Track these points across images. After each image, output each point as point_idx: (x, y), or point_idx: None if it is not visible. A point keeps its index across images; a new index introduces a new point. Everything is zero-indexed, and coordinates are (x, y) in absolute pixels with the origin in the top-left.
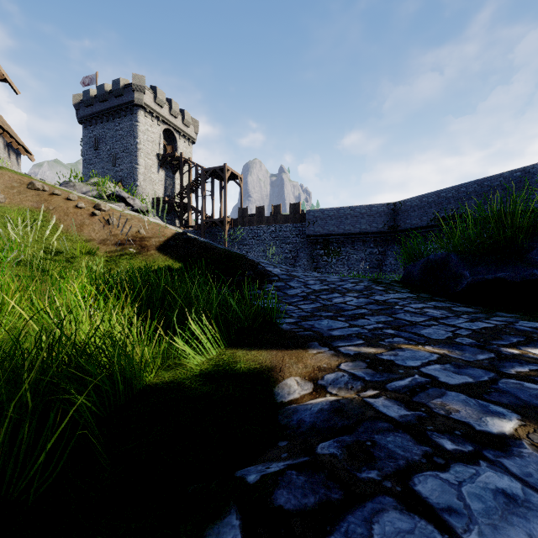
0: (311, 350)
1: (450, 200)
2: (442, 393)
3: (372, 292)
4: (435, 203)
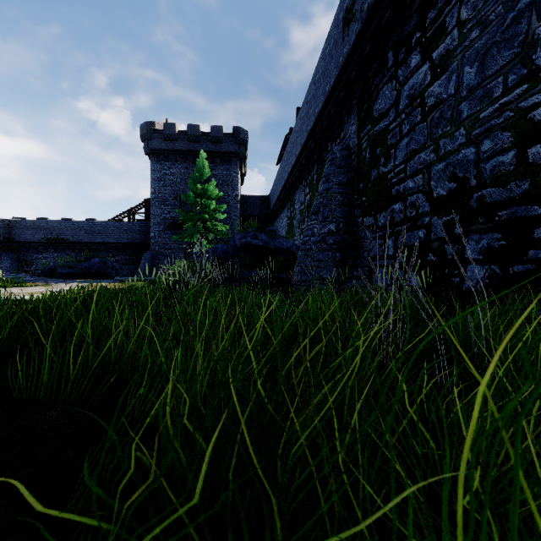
0: (37, 283)
1: (56, 228)
2: (58, 282)
3: (35, 277)
4: (45, 228)
